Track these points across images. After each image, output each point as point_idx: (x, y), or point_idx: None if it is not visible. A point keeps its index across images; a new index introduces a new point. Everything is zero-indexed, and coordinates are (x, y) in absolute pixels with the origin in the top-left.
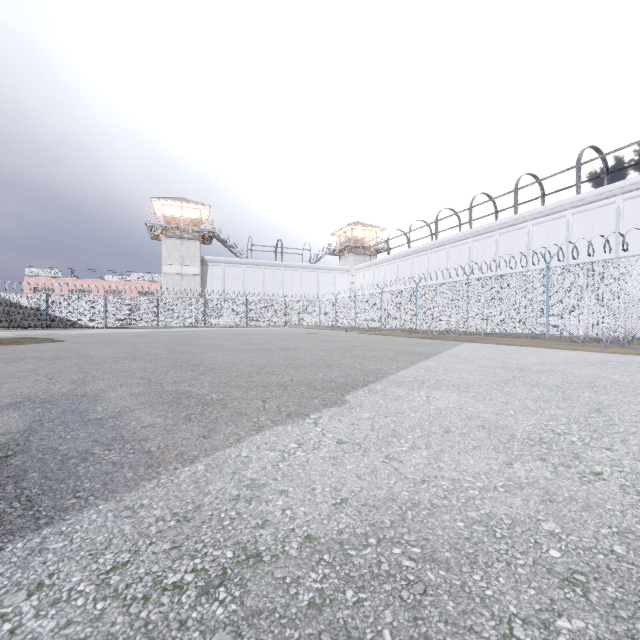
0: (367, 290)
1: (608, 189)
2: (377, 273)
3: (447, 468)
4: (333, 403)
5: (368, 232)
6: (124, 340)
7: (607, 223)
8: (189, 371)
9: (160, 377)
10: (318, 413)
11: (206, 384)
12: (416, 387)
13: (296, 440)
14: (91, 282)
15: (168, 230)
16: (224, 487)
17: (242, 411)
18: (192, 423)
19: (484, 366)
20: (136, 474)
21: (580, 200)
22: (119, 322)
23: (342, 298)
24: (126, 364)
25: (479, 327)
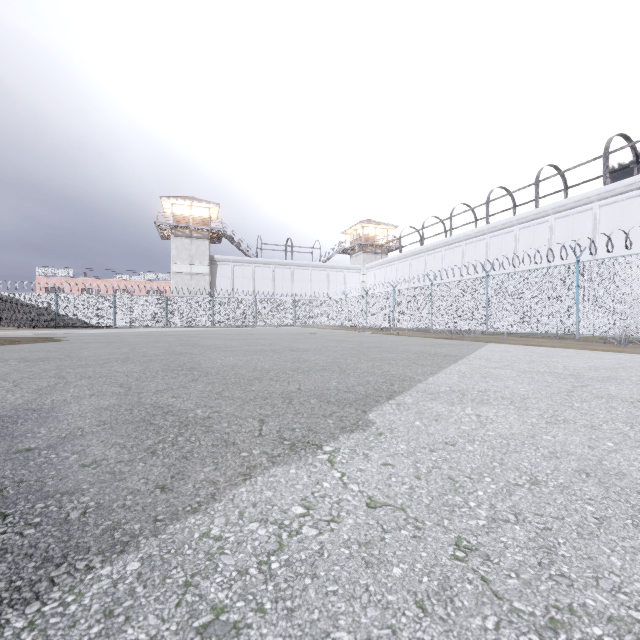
0: (378, 289)
1: (639, 179)
2: (389, 272)
3: (580, 580)
4: (353, 425)
5: (379, 230)
6: (126, 340)
7: (639, 215)
8: (180, 376)
9: (143, 384)
10: (334, 442)
11: (194, 394)
12: (457, 400)
13: (302, 498)
14: (101, 282)
15: (177, 229)
16: (156, 634)
17: (230, 438)
18: (154, 459)
19: (527, 371)
20: (10, 584)
21: (608, 191)
22: (128, 322)
23: (353, 297)
24: (113, 367)
25: (500, 327)
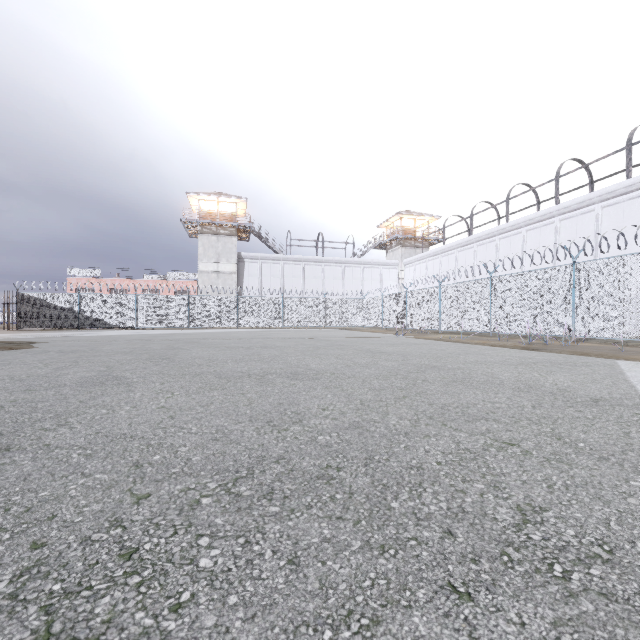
0: (418, 286)
1: None
2: (430, 266)
3: None
4: None
5: (419, 222)
6: (102, 347)
7: None
8: None
9: None
10: None
11: None
12: None
13: None
14: (129, 282)
15: (204, 226)
16: None
17: None
18: None
19: None
20: None
21: None
22: (150, 322)
23: (390, 295)
24: None
25: (595, 331)
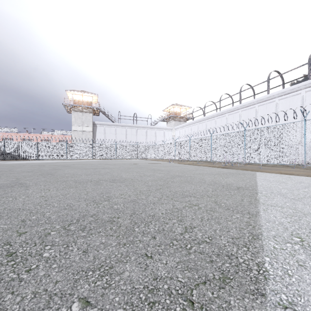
0: (181, 139)
1: None
2: (187, 130)
3: None
4: None
5: (182, 109)
6: (15, 169)
7: None
8: None
9: None
10: None
11: None
12: None
13: None
14: (33, 135)
15: (75, 107)
16: None
17: None
18: None
19: None
20: None
21: None
22: (45, 156)
23: (168, 143)
24: None
25: (253, 160)
